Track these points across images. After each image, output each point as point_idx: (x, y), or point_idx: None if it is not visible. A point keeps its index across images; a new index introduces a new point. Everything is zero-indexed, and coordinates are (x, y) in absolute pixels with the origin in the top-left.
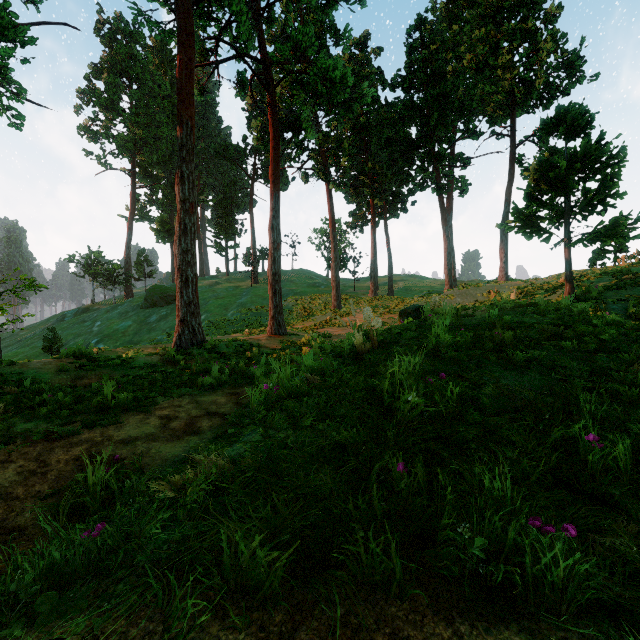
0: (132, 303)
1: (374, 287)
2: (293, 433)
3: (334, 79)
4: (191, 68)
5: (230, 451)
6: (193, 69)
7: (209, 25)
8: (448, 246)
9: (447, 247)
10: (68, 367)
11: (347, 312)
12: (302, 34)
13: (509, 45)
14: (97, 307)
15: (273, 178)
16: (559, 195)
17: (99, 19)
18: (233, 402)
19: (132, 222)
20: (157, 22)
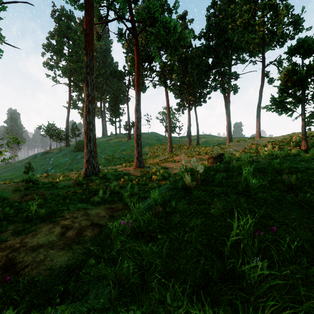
0: (69, 149)
1: (189, 141)
2: (137, 312)
3: (170, 28)
4: (92, 23)
5: (78, 311)
6: (93, 24)
7: (103, 2)
8: (228, 120)
9: (228, 120)
10: (20, 188)
11: (176, 154)
12: (152, 4)
13: (262, 13)
14: (52, 151)
15: (137, 84)
16: (298, 89)
17: (53, 9)
18: (109, 215)
19: (69, 109)
20: (75, 0)
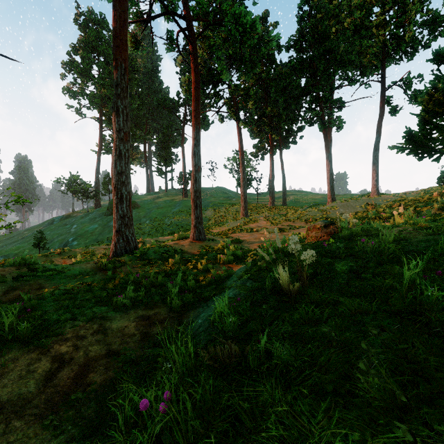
0: (99, 211)
1: (272, 200)
2: None
3: (245, 25)
4: (124, 18)
5: None
6: (126, 19)
7: None
8: (330, 168)
9: (329, 169)
10: (5, 278)
11: (253, 219)
12: None
13: (381, 9)
14: (76, 214)
15: (195, 113)
16: None
17: (77, 12)
18: (141, 333)
19: (100, 154)
20: None
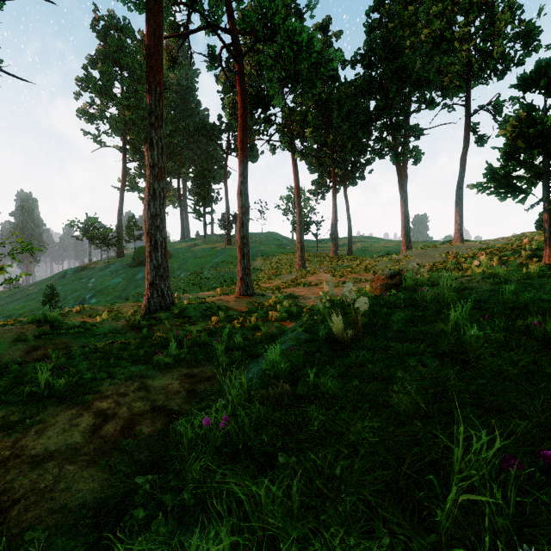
0: (122, 262)
1: (335, 248)
2: None
3: (301, 43)
4: (159, 34)
5: None
6: (161, 36)
7: None
8: (405, 210)
9: (404, 211)
10: (26, 336)
11: (311, 271)
12: (269, 1)
13: (465, 19)
14: (93, 266)
15: (241, 145)
16: (538, 153)
17: (95, 17)
18: (186, 390)
19: (123, 192)
20: None
